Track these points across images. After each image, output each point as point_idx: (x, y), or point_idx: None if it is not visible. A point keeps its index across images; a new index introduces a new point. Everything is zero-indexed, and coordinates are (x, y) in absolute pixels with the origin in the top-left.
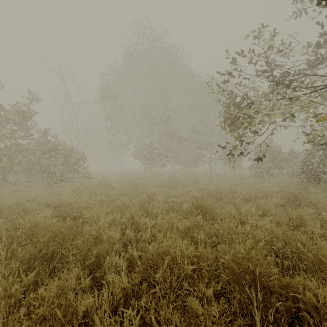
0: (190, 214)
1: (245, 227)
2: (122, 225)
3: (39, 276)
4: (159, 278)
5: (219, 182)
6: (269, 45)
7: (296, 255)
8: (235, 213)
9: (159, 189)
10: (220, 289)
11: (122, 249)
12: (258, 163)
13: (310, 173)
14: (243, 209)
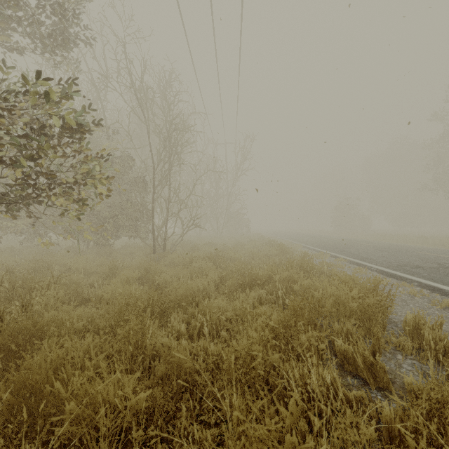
0: None
1: None
2: None
3: None
4: None
5: None
6: None
7: None
8: None
9: None
10: None
11: None
12: None
13: None
14: None
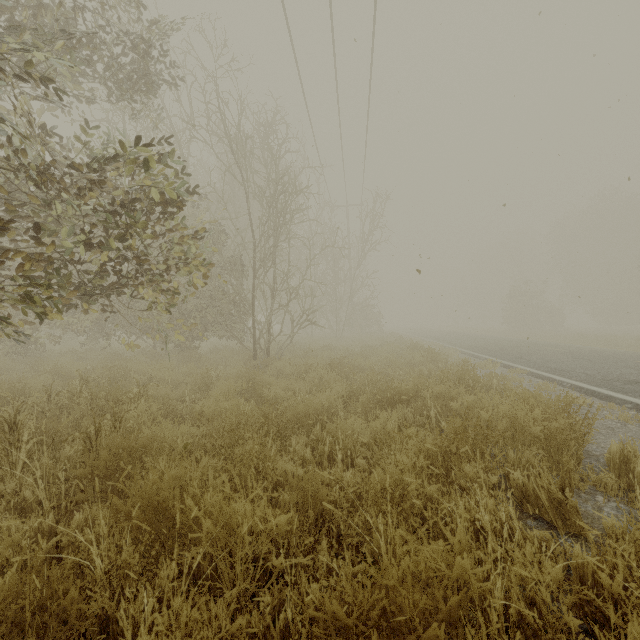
0: None
1: None
2: None
3: None
4: None
5: None
6: None
7: None
8: None
9: None
10: None
11: None
12: None
13: None
14: None
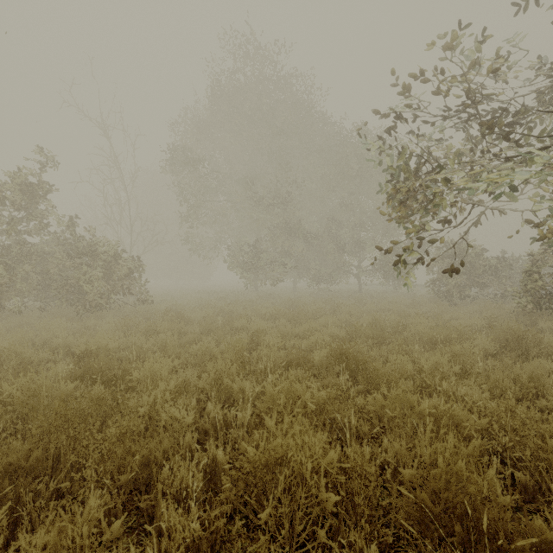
0: (326, 370)
1: (435, 401)
2: (201, 391)
3: (23, 508)
4: (267, 518)
5: (376, 310)
6: (471, 61)
7: (544, 464)
8: (411, 370)
9: (270, 322)
10: (392, 535)
11: (198, 441)
12: (444, 276)
13: (539, 294)
14: (425, 363)
